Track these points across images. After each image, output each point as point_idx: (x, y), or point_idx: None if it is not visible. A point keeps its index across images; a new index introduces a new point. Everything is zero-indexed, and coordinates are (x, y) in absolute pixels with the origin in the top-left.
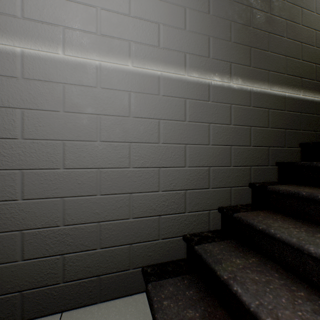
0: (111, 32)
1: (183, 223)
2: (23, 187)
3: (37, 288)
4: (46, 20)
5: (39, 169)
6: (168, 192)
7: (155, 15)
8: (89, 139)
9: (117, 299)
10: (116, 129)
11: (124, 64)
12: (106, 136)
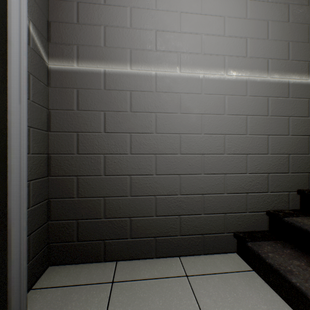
0: (211, 51)
1: (266, 201)
2: (156, 166)
3: (164, 236)
4: (169, 50)
5: (165, 154)
6: (254, 175)
7: (243, 32)
8: (196, 133)
9: (215, 254)
10: (214, 124)
11: (220, 74)
12: (208, 130)
